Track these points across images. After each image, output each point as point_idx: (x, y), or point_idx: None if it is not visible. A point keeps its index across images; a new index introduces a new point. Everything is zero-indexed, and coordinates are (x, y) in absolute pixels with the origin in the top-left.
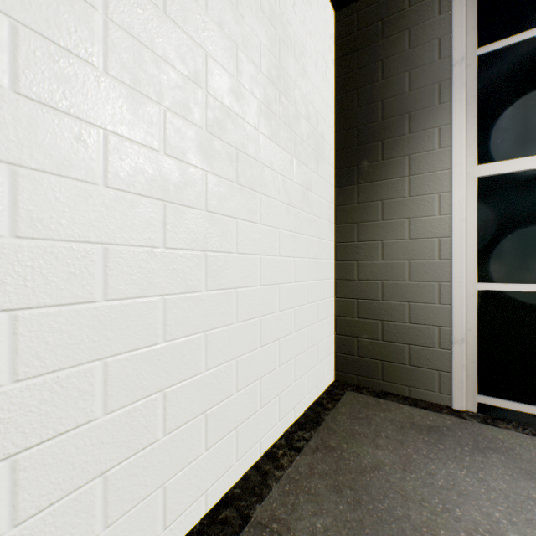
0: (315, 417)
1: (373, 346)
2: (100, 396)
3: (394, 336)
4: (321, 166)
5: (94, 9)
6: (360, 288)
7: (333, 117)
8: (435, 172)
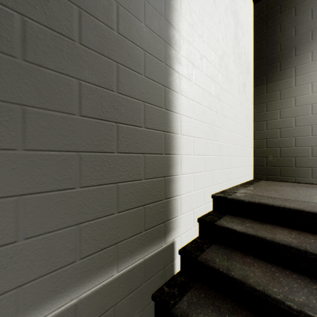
0: (249, 183)
1: (274, 160)
2: (203, 133)
3: (286, 154)
4: (248, 76)
5: (202, 22)
6: (267, 133)
7: (253, 54)
8: (309, 73)
